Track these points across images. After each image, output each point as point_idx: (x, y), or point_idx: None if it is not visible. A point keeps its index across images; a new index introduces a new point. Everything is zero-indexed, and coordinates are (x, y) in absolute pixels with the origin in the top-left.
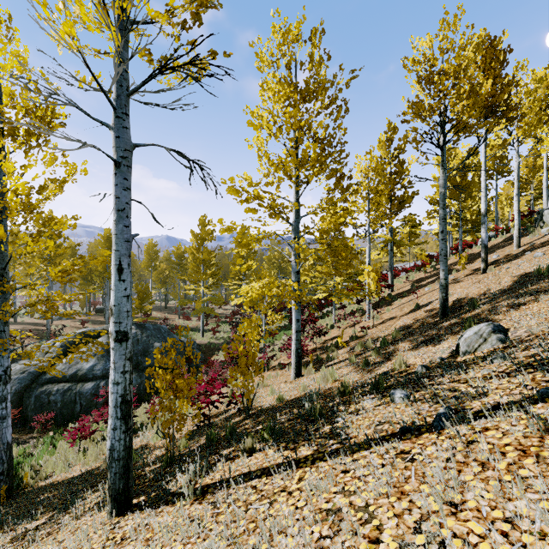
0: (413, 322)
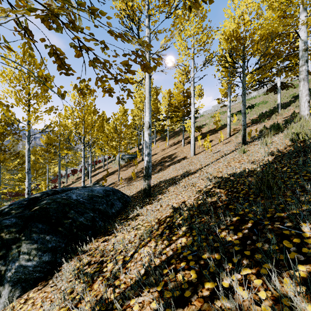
0: None
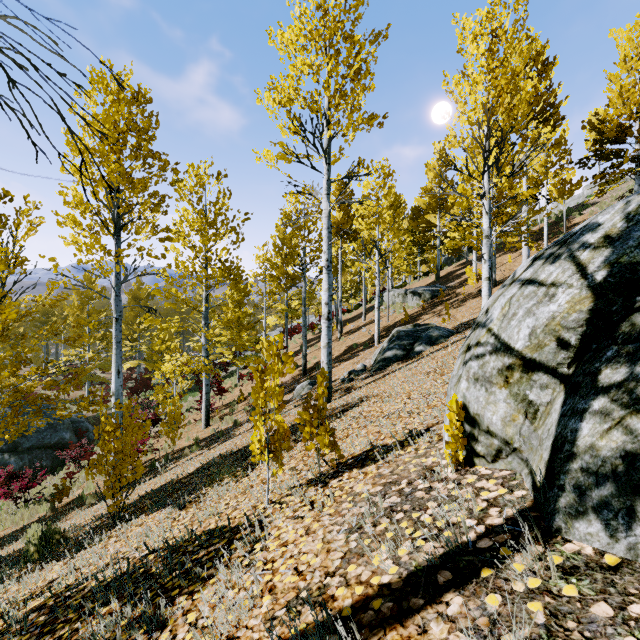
0: (289, 379)
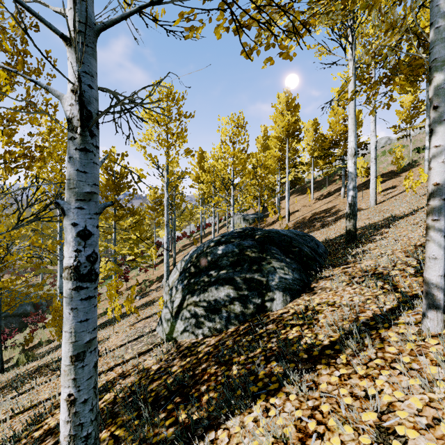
0: None
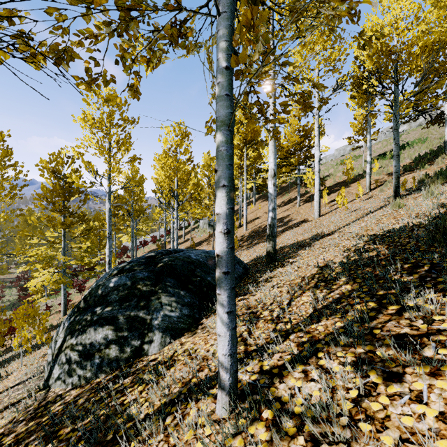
0: None
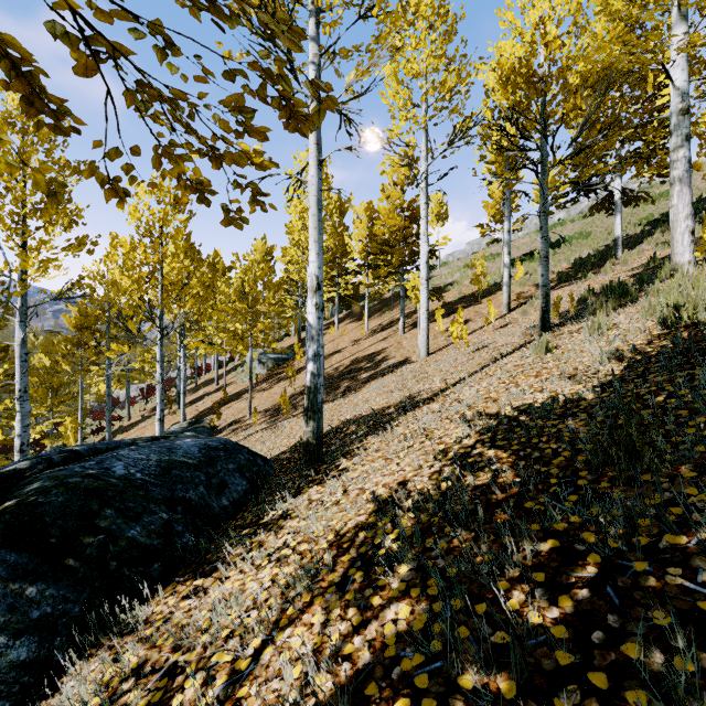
0: None
